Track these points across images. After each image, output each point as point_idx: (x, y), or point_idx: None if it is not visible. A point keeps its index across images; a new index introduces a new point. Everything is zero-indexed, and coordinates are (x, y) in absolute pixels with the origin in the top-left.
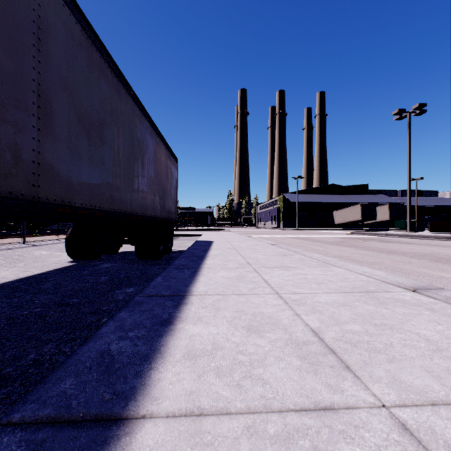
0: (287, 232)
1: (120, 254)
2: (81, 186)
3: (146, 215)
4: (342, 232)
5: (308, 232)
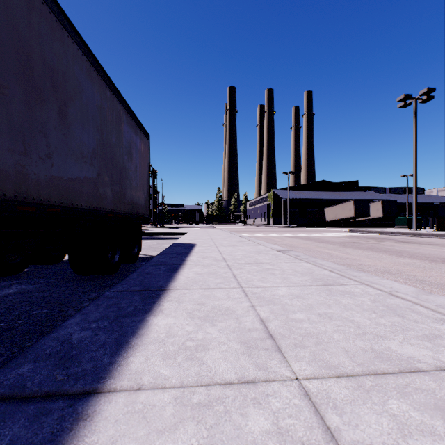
0: (280, 229)
1: (62, 264)
2: None
3: (74, 205)
4: (337, 230)
5: (301, 229)
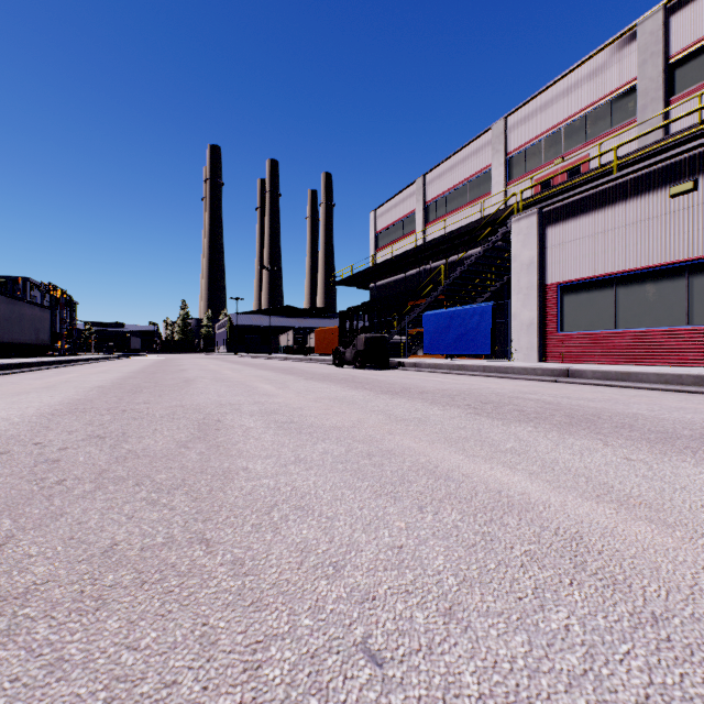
0: None
1: None
2: (6, 337)
3: (27, 343)
4: None
5: None
